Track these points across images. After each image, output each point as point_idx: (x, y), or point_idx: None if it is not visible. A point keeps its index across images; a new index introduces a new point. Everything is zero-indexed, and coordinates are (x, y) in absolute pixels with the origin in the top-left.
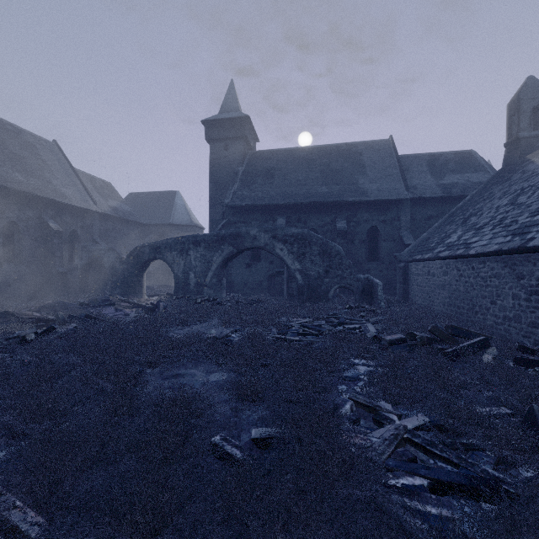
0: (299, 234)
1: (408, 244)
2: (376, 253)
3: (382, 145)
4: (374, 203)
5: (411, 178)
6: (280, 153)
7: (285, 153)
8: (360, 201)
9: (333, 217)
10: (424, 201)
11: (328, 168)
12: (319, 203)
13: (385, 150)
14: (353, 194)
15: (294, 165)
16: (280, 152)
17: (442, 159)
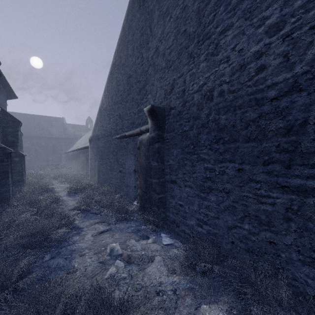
0: (28, 146)
1: (63, 150)
2: (55, 151)
3: (60, 119)
4: (54, 138)
5: (67, 131)
6: (19, 115)
7: (22, 115)
8: (50, 137)
9: (41, 141)
10: (69, 138)
11: (40, 124)
12: (36, 136)
13: (60, 121)
14: (48, 135)
15: (26, 121)
16: (19, 114)
17: (77, 127)
